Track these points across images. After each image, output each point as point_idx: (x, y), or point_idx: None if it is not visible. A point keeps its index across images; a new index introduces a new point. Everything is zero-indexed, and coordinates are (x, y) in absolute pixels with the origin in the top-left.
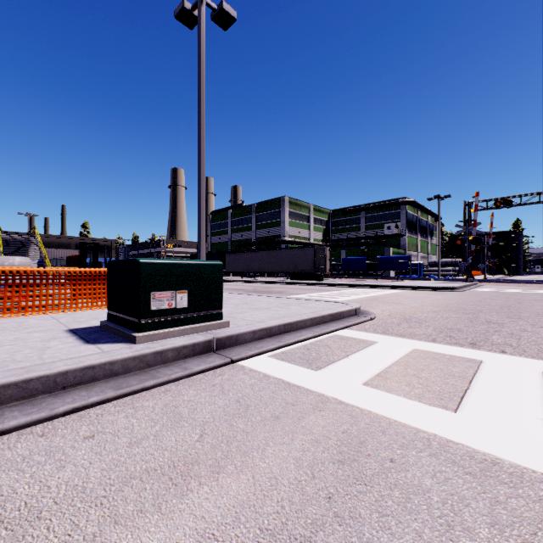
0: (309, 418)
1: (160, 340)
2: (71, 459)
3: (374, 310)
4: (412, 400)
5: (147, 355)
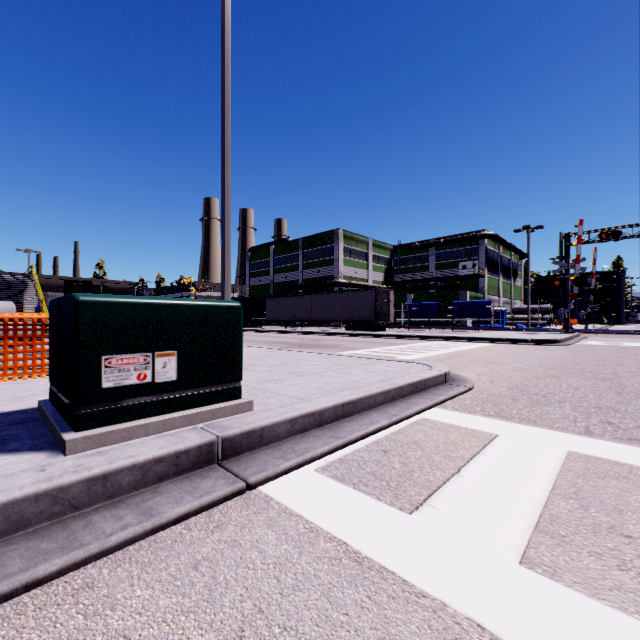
0: None
1: (115, 446)
2: None
3: (466, 373)
4: None
5: (69, 488)
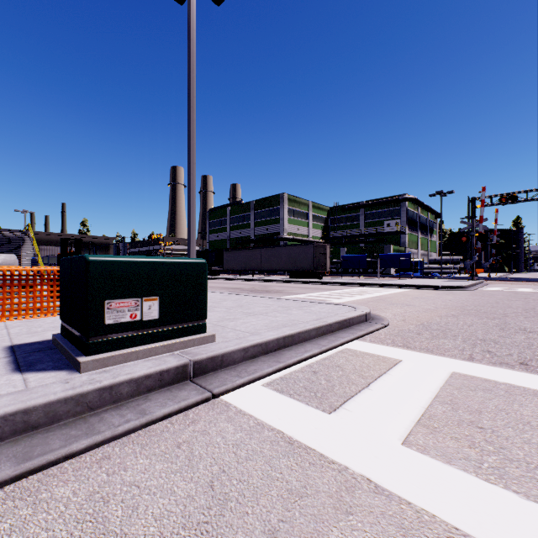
0: (330, 537)
1: (116, 366)
2: None
3: (384, 313)
4: (493, 483)
5: (87, 394)
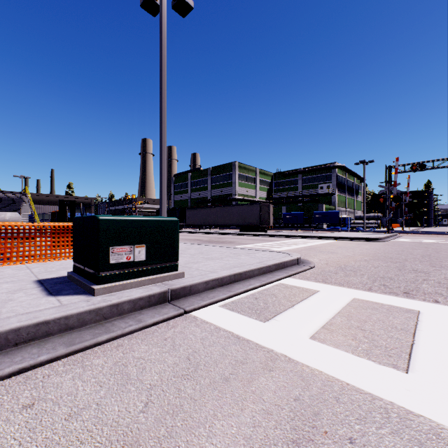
0: (259, 381)
1: (118, 292)
2: (0, 438)
3: (313, 259)
4: (361, 357)
5: (103, 308)
